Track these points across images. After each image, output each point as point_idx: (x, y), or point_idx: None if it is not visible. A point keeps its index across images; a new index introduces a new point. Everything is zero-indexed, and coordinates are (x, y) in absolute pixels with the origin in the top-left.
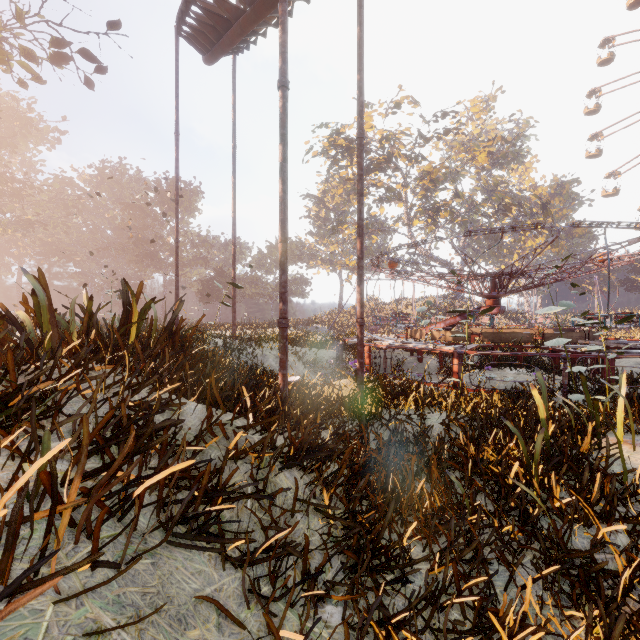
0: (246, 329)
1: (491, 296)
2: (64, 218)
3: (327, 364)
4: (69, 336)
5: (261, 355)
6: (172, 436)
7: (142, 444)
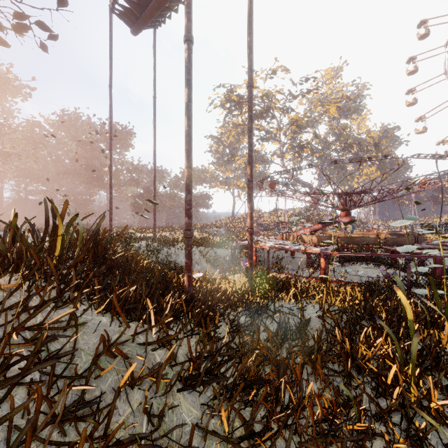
0: (165, 232)
1: (344, 209)
2: (33, 151)
3: (224, 260)
4: None
5: (174, 254)
6: (69, 359)
7: (11, 396)
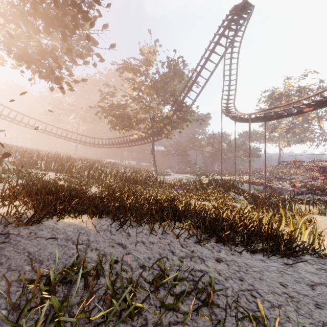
0: (233, 176)
1: (321, 173)
2: None
3: (261, 190)
4: (229, 185)
5: (243, 186)
6: None
7: None
